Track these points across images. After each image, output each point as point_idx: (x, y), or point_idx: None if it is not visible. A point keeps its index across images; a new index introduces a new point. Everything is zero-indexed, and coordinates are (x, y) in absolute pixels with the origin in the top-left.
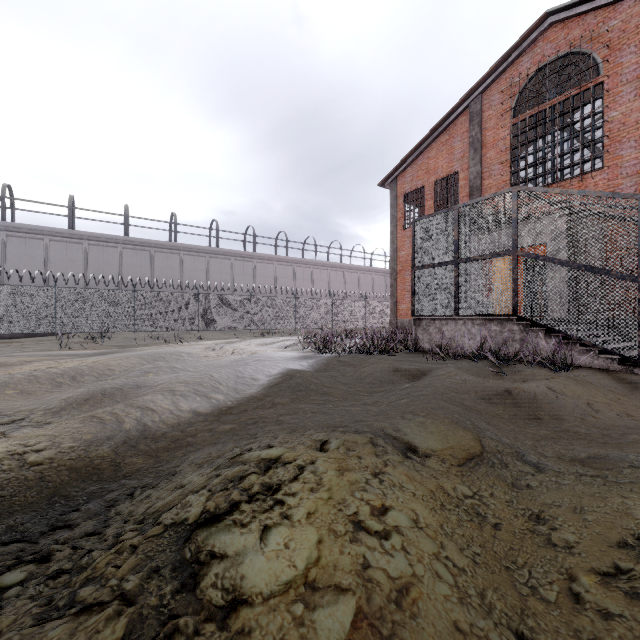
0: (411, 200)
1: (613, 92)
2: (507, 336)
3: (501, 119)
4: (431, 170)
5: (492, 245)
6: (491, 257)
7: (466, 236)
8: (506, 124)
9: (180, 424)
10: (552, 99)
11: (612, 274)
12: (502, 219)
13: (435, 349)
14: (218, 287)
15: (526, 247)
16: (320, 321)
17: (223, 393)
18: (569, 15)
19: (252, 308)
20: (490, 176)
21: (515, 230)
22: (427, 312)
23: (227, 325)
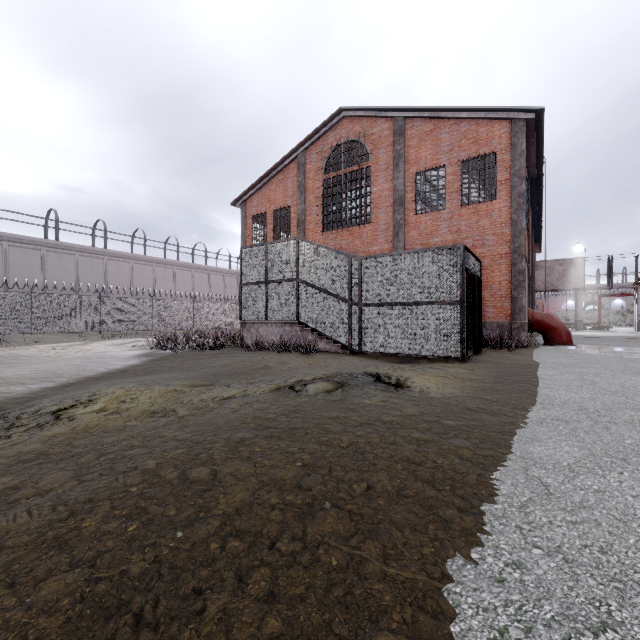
0: (257, 222)
1: (375, 174)
2: (293, 334)
3: (317, 173)
4: (272, 200)
5: (286, 273)
6: (285, 281)
7: (273, 265)
8: (320, 178)
9: (33, 393)
10: (345, 169)
11: (338, 297)
12: (291, 257)
13: (255, 344)
14: (58, 285)
15: (303, 277)
16: (180, 322)
17: (67, 378)
18: (354, 115)
19: (102, 309)
20: (311, 214)
21: (297, 265)
22: (250, 317)
23: (70, 327)
